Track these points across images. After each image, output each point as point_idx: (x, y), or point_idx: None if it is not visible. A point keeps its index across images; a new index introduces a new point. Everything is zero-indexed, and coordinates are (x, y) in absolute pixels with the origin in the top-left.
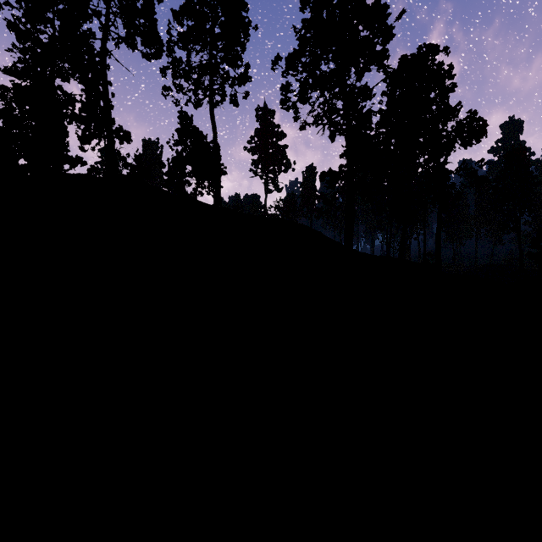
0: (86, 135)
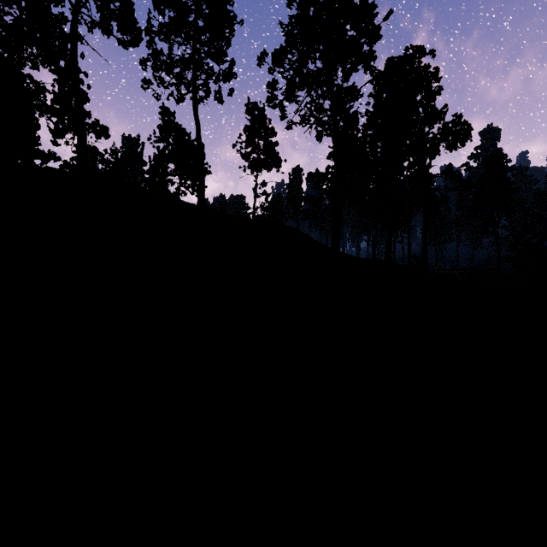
0: (59, 129)
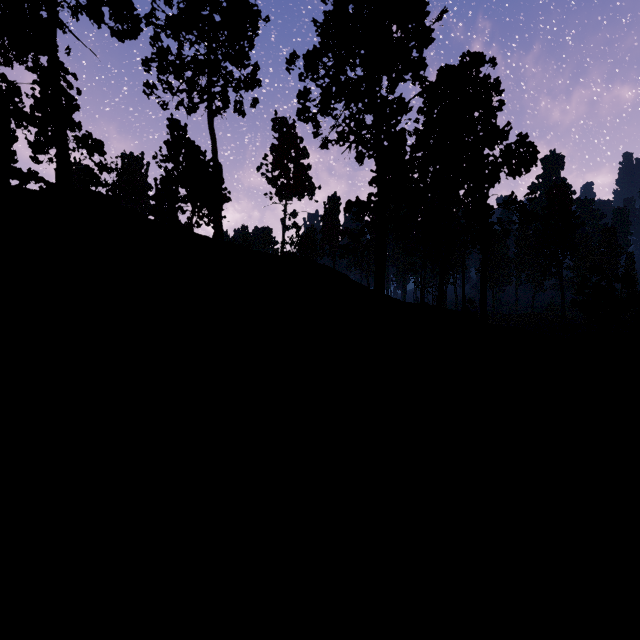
0: (41, 142)
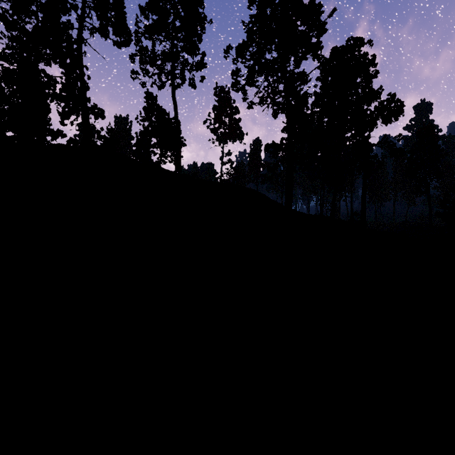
0: (66, 112)
